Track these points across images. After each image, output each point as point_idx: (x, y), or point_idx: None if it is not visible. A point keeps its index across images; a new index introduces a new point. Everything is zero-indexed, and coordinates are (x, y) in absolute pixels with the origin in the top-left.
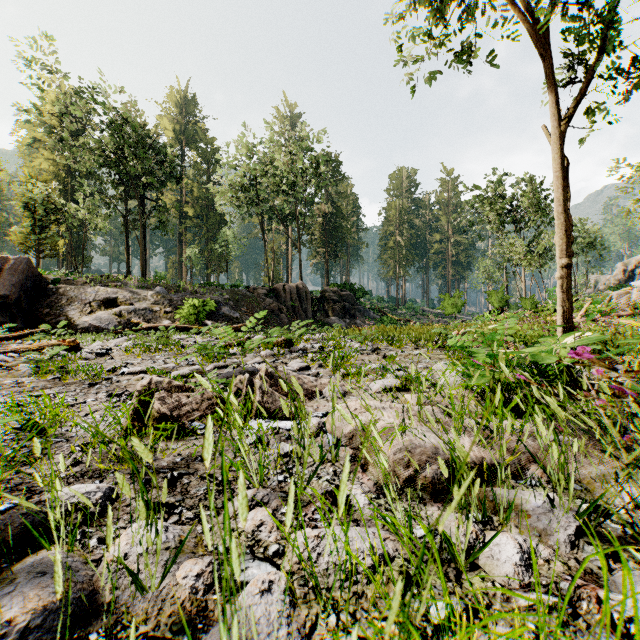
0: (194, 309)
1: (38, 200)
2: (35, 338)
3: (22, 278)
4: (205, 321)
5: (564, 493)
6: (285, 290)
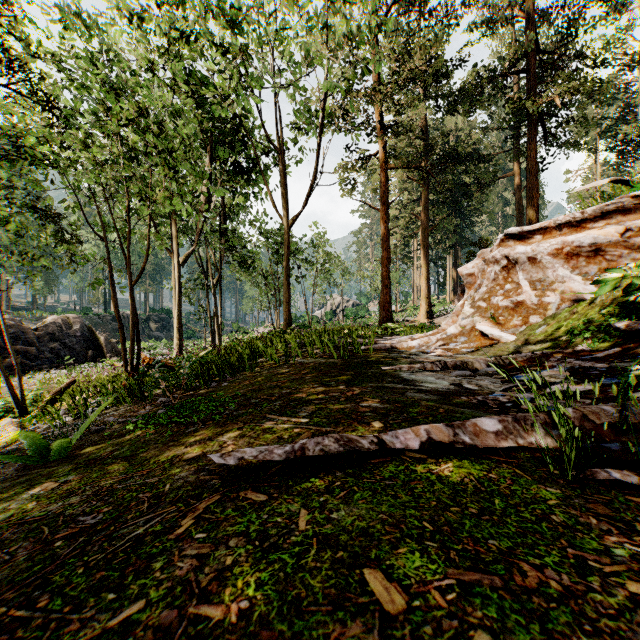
0: None
1: None
2: None
3: None
4: None
5: None
6: (124, 316)
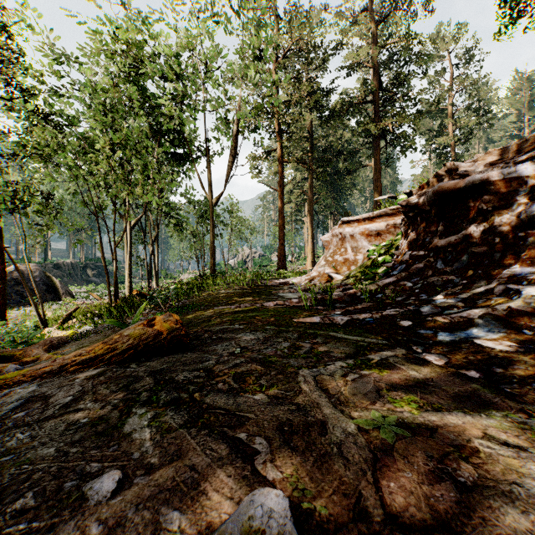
0: None
1: None
2: None
3: None
4: None
5: None
6: (65, 264)
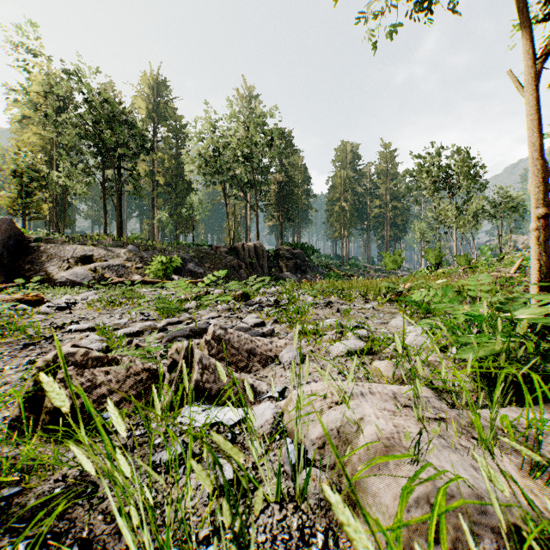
0: (162, 265)
1: (24, 168)
2: (10, 292)
3: (5, 237)
4: (172, 276)
5: None
6: (244, 248)
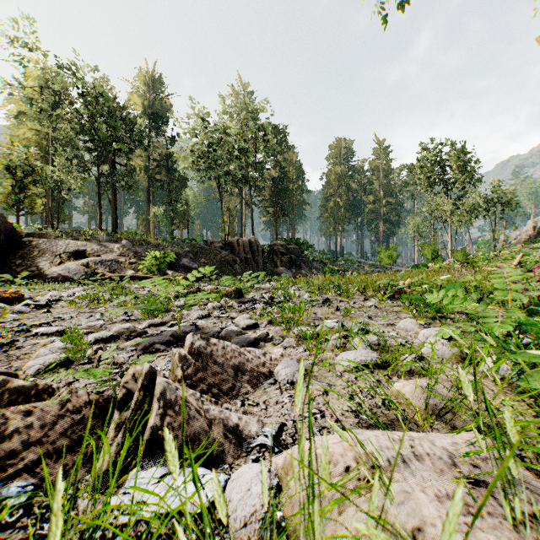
0: (156, 260)
1: (17, 163)
2: None
3: None
4: (166, 271)
5: None
6: (239, 244)
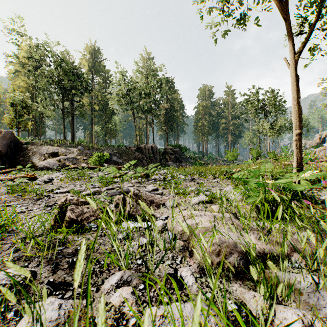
0: (98, 158)
1: (17, 101)
2: (14, 173)
3: (8, 141)
4: (104, 164)
5: (317, 273)
6: (145, 148)
